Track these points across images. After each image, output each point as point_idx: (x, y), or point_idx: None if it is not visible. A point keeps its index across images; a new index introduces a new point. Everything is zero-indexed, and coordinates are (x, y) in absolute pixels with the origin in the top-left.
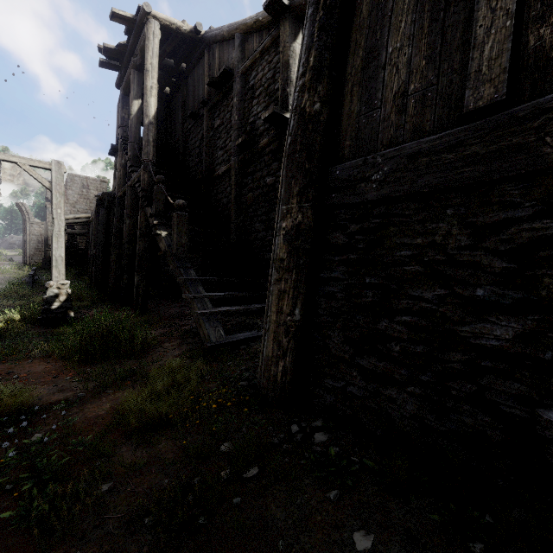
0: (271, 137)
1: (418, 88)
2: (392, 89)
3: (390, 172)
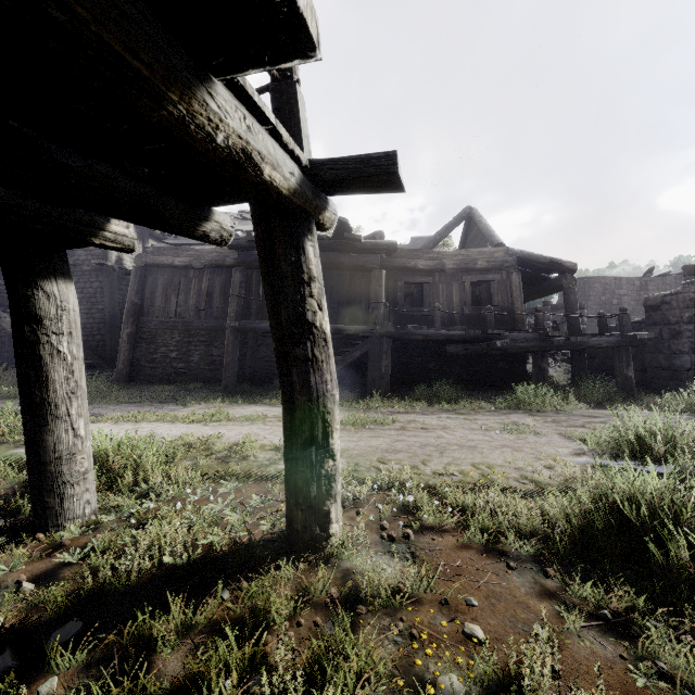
0: (95, 268)
1: (163, 307)
2: (158, 304)
3: (157, 323)
